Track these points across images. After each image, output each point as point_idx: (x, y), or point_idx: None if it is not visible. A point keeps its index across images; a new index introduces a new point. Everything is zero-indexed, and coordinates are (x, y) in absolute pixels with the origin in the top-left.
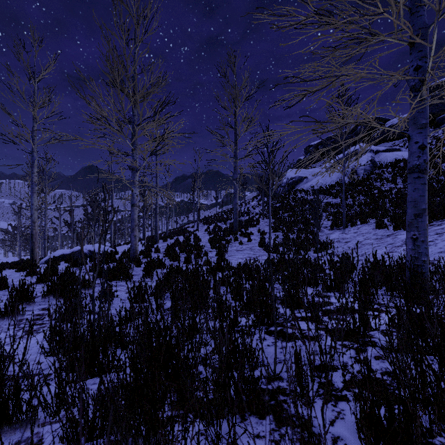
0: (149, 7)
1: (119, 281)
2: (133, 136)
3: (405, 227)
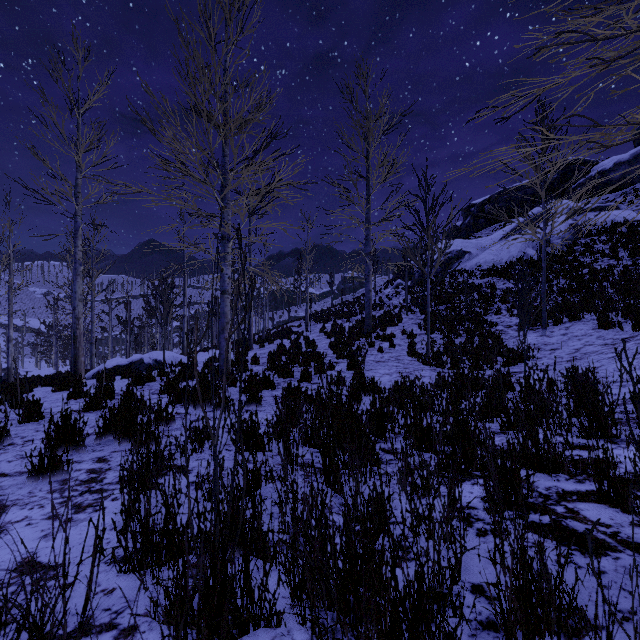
0: None
1: (211, 410)
2: (224, 187)
3: None
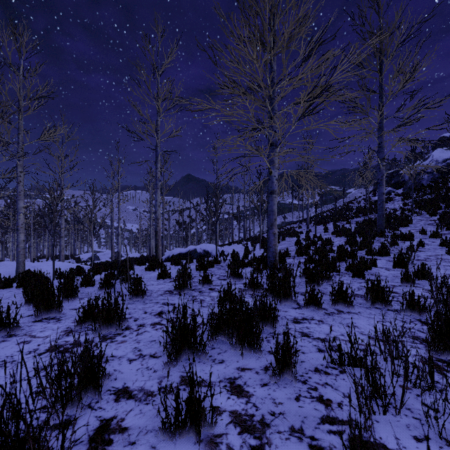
0: None
1: (296, 305)
2: (272, 99)
3: None
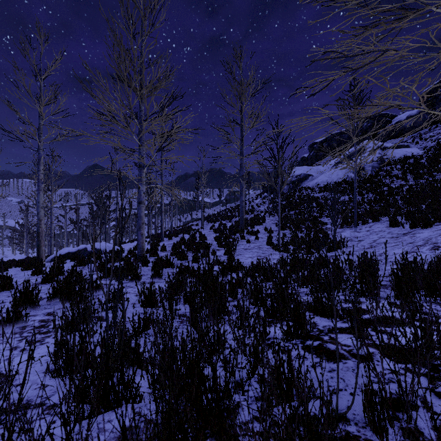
0: None
1: (128, 281)
2: (140, 132)
3: (423, 225)
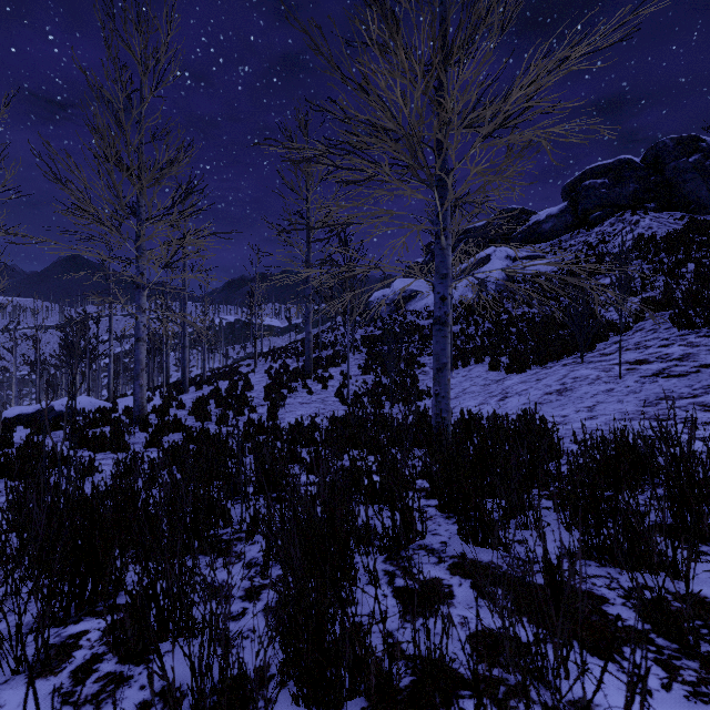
0: (163, 50)
1: (111, 452)
2: (139, 237)
3: (518, 370)
